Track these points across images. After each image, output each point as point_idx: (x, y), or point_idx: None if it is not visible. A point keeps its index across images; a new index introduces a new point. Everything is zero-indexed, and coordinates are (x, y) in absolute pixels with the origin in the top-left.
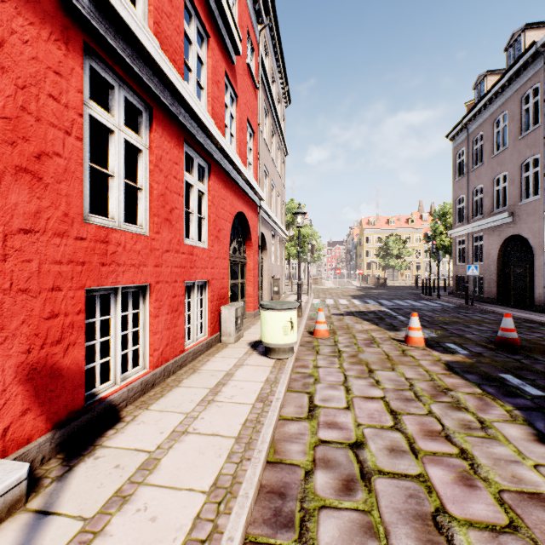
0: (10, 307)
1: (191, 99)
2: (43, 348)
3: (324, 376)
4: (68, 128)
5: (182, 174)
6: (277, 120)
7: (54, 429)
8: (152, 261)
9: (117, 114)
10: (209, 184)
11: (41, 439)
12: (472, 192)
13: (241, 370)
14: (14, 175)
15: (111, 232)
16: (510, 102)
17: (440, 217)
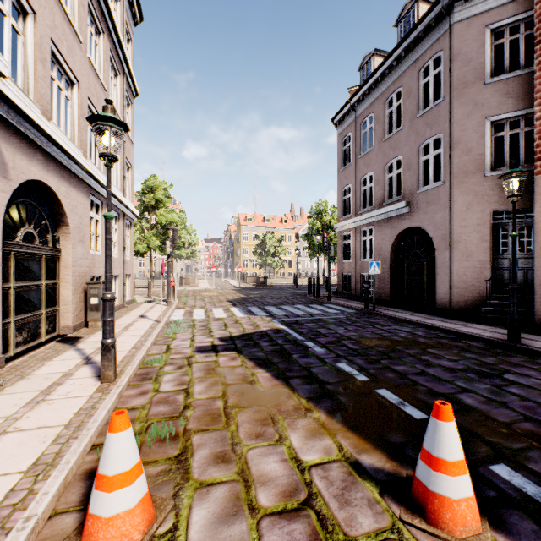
0: None
1: None
2: None
3: None
4: None
5: None
6: (106, 7)
7: None
8: None
9: None
10: None
11: None
12: (360, 181)
13: None
14: None
15: None
16: (406, 76)
17: (317, 214)
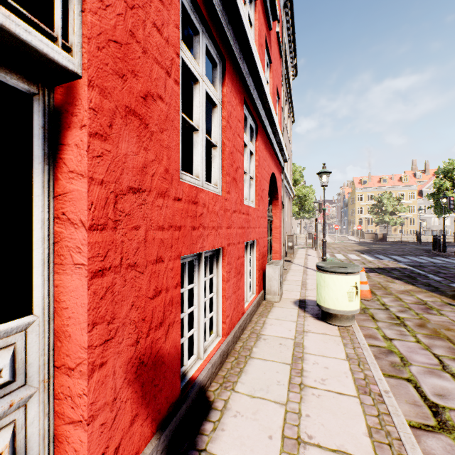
0: (120, 289)
1: (255, 52)
2: (149, 335)
3: (409, 354)
4: (168, 67)
5: (242, 132)
6: (288, 90)
7: (158, 431)
8: (225, 222)
9: (201, 62)
10: (257, 144)
11: (147, 450)
12: None
13: (307, 338)
14: (124, 118)
15: (198, 191)
16: None
17: (445, 174)
